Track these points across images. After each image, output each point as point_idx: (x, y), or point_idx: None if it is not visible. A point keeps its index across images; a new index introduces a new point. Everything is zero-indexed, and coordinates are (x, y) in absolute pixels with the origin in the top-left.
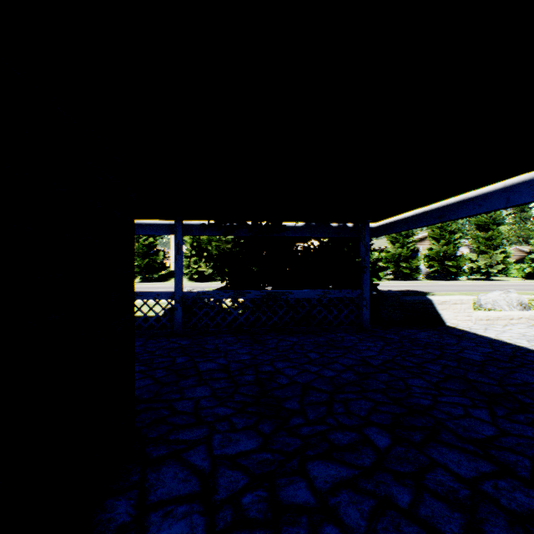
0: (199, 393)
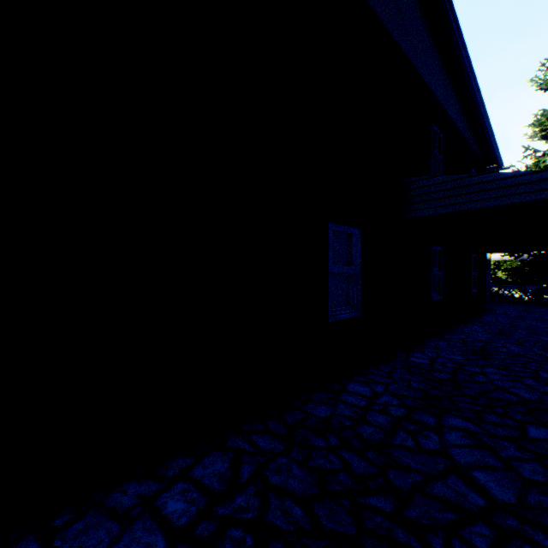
0: (501, 308)
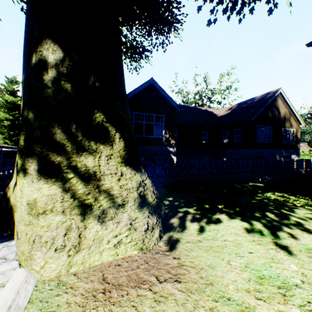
0: None
